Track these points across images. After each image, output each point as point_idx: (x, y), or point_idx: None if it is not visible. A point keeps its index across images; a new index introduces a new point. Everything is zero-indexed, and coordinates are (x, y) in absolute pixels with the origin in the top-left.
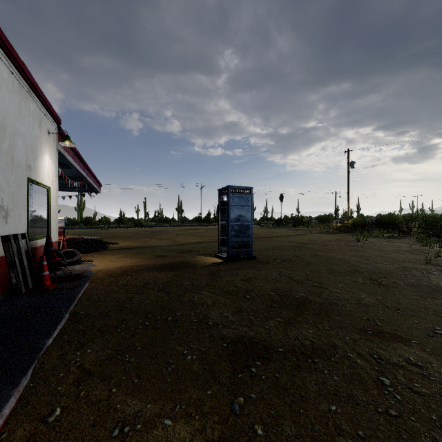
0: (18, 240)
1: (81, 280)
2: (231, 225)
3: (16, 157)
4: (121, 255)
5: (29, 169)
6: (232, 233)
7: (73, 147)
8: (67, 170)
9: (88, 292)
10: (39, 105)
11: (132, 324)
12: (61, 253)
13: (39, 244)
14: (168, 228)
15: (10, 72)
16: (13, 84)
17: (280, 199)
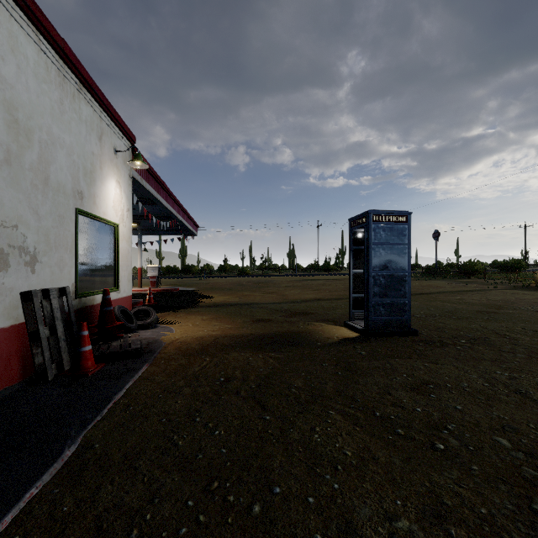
0: (50, 298)
1: (140, 358)
2: (372, 276)
3: (55, 177)
4: (211, 315)
5: (79, 197)
6: (374, 290)
7: (155, 175)
8: (155, 208)
9: (135, 387)
10: (98, 111)
11: (169, 516)
12: (131, 313)
13: (98, 300)
14: (276, 279)
15: (40, 51)
16: (47, 71)
17: (433, 237)
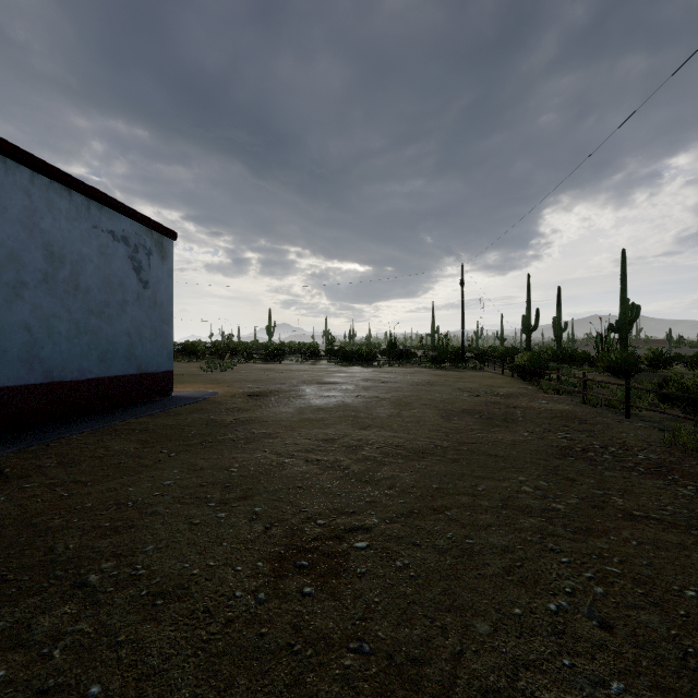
0: None
1: None
2: None
3: None
4: None
5: None
6: None
7: None
8: None
9: None
10: None
11: None
12: None
13: None
14: None
15: None
16: None
17: None
